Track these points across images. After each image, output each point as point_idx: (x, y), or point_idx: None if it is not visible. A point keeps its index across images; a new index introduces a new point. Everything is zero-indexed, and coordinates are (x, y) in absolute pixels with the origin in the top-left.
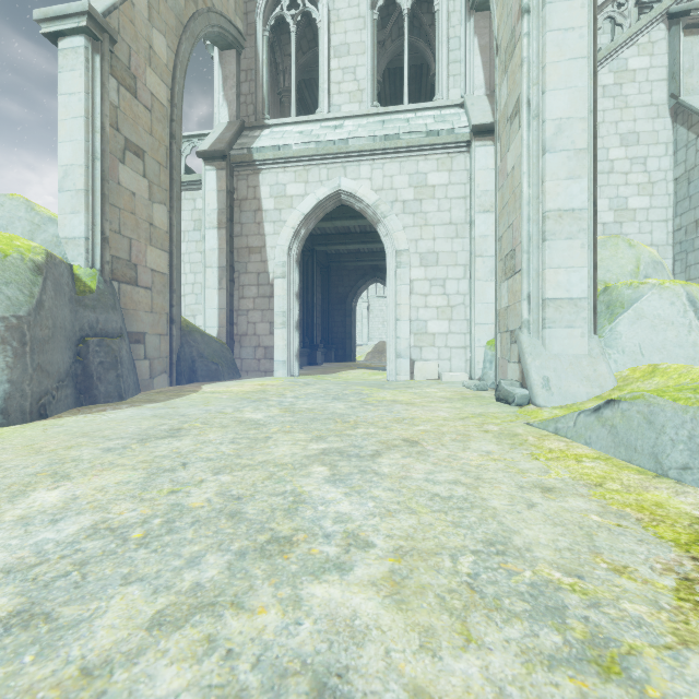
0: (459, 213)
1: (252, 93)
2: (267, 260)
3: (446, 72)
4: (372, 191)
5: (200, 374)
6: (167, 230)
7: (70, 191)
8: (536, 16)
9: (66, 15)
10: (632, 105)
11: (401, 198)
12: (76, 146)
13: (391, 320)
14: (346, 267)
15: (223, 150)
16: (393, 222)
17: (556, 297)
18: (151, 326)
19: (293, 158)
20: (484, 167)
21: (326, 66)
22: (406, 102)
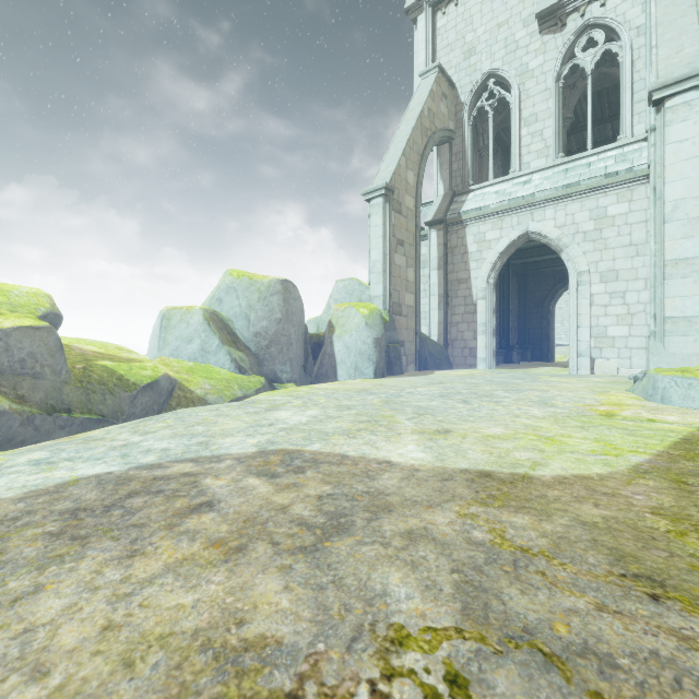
0: (639, 235)
1: (460, 169)
2: (471, 287)
3: (629, 114)
4: (556, 228)
5: (430, 365)
6: (413, 281)
7: (376, 273)
8: (660, 133)
9: (375, 190)
10: None
11: (582, 230)
12: (379, 251)
13: (573, 327)
14: (543, 272)
15: (441, 218)
16: (574, 250)
17: (673, 316)
18: (406, 337)
19: (490, 214)
20: None
21: (517, 136)
22: (590, 146)
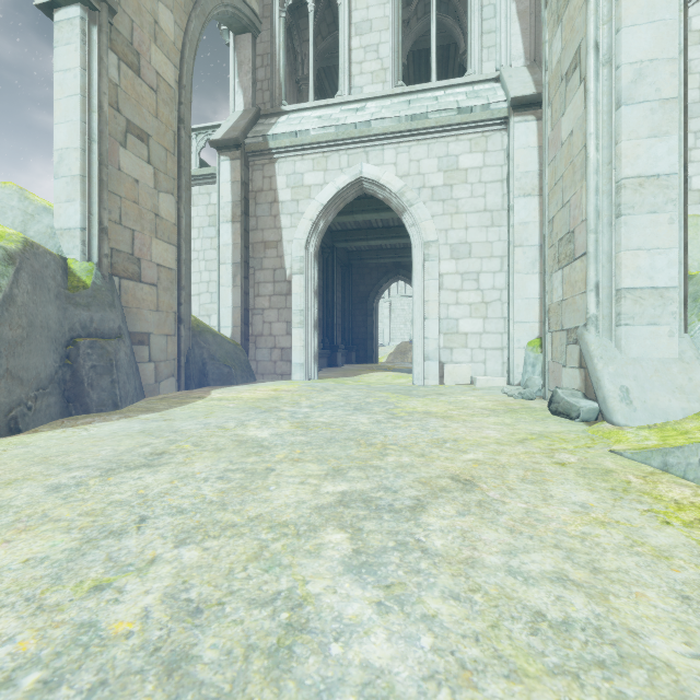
0: (495, 199)
1: (269, 79)
2: (283, 255)
3: (479, 44)
4: (397, 177)
5: (211, 377)
6: (175, 222)
7: (65, 177)
8: None
9: None
10: (697, 70)
11: (429, 184)
12: (72, 128)
13: (418, 319)
14: (368, 264)
15: (237, 138)
16: (420, 210)
17: (635, 286)
18: (156, 325)
19: (311, 145)
20: (524, 145)
21: (346, 45)
22: (434, 79)
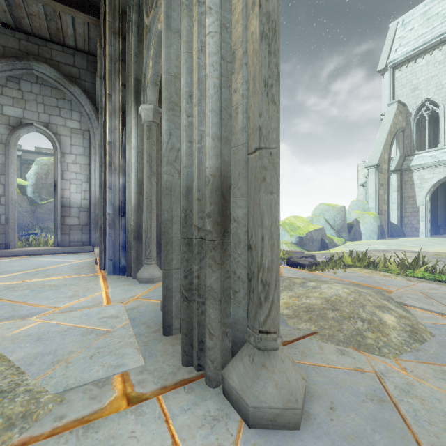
0: None
1: (409, 143)
2: (416, 200)
3: None
4: None
5: (394, 235)
6: (387, 200)
7: (371, 198)
8: None
9: (371, 166)
10: None
11: None
12: (372, 190)
13: None
14: None
15: (399, 169)
16: None
17: None
18: (384, 223)
19: (427, 167)
20: None
21: (442, 129)
22: None
